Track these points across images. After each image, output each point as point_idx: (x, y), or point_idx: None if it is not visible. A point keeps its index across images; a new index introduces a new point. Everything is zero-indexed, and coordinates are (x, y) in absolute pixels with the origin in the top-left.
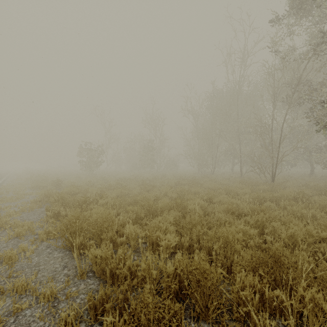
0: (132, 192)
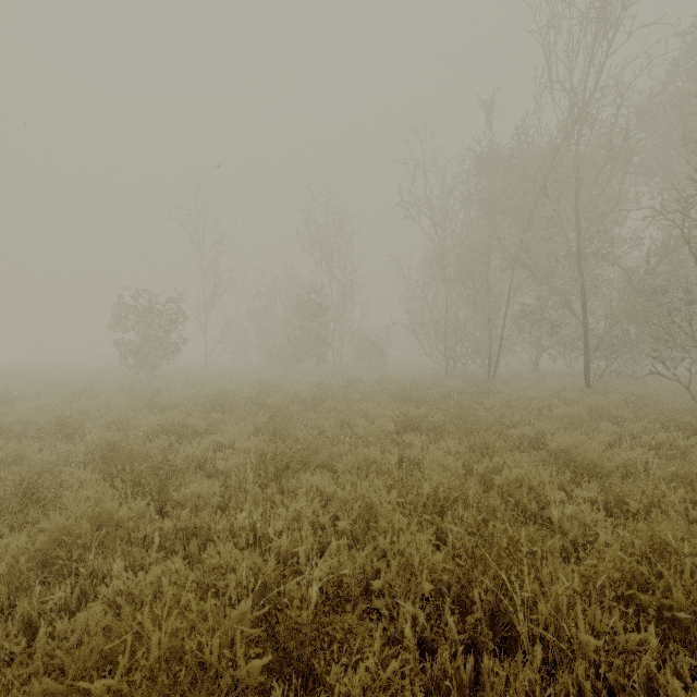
0: (188, 497)
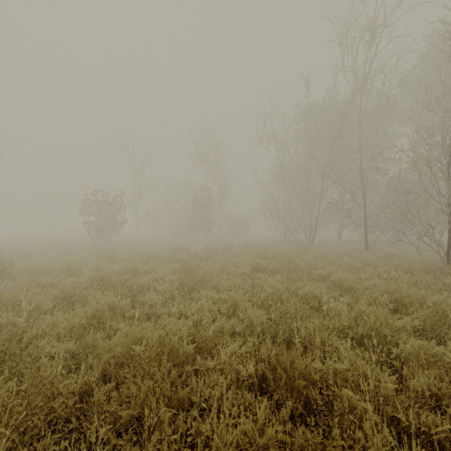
0: (147, 300)
